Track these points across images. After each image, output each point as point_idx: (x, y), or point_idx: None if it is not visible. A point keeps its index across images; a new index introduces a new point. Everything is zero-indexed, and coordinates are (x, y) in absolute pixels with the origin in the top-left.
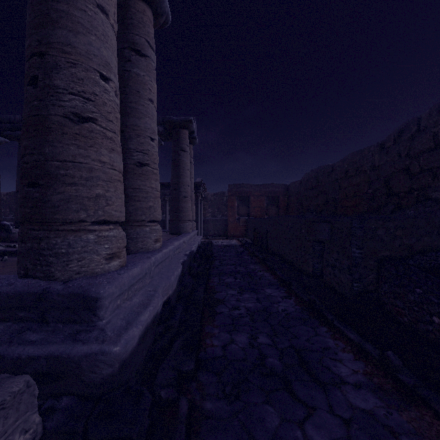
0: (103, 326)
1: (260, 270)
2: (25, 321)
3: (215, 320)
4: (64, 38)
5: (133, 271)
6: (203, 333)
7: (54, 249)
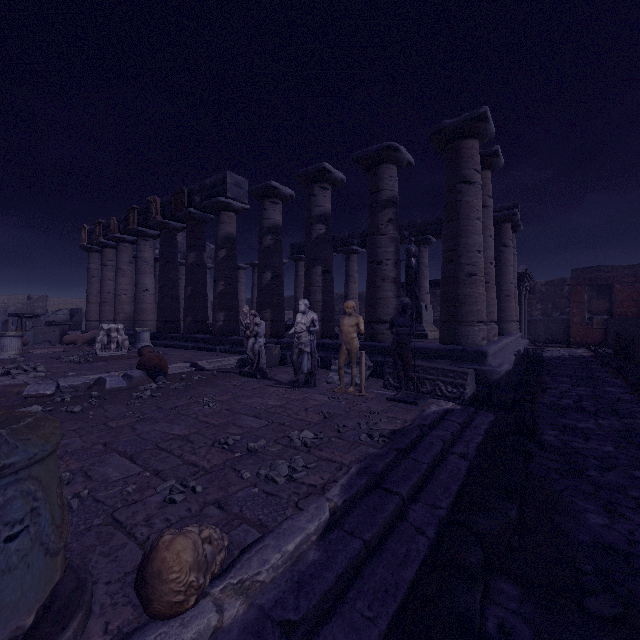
0: (489, 364)
1: (607, 376)
2: (454, 360)
3: (546, 394)
4: (465, 242)
5: (493, 347)
6: (536, 396)
7: (462, 333)
